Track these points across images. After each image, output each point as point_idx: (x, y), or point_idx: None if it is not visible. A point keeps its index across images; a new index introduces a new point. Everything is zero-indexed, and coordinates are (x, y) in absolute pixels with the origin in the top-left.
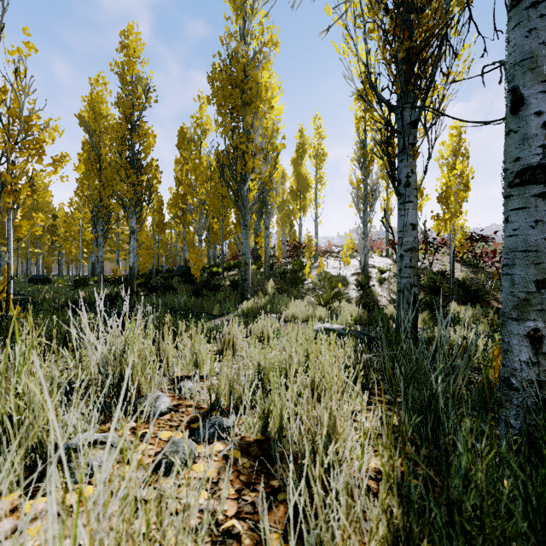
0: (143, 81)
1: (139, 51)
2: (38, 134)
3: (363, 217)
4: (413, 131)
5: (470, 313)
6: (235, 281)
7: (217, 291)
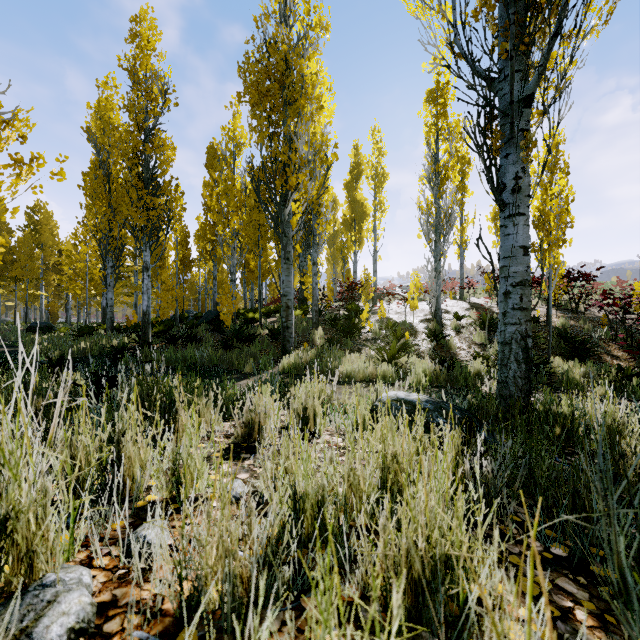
0: (160, 79)
1: (154, 41)
2: (0, 128)
3: (435, 250)
4: (525, 112)
5: (581, 371)
6: (275, 330)
7: (251, 342)
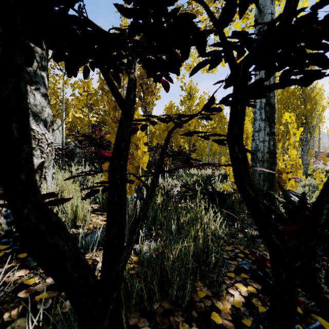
0: None
1: None
2: None
3: None
4: (305, 142)
5: None
6: None
7: None
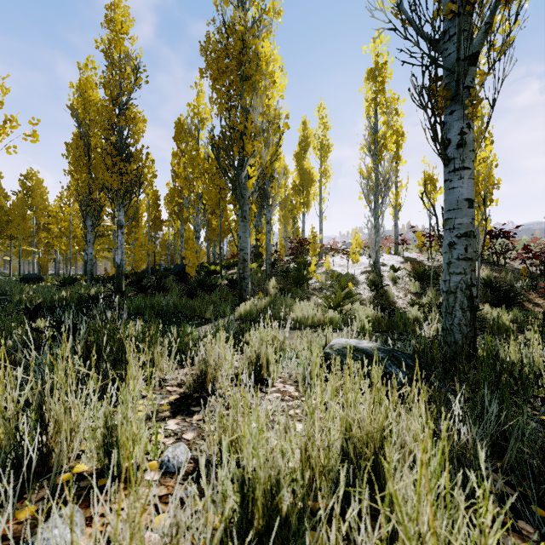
0: (132, 60)
1: (127, 26)
2: None
3: (374, 210)
4: (469, 70)
5: (509, 318)
6: (233, 280)
7: (212, 291)
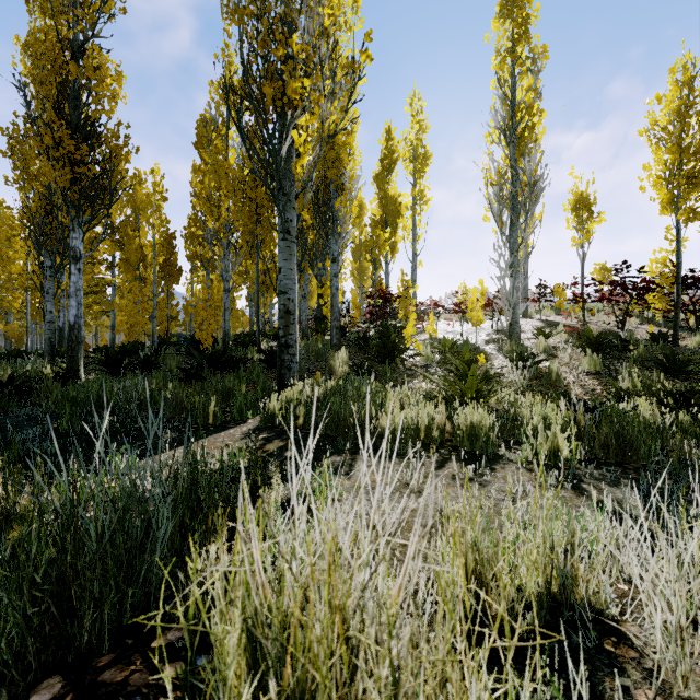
0: None
1: None
2: None
3: (511, 236)
4: None
5: None
6: (273, 353)
7: (234, 370)
